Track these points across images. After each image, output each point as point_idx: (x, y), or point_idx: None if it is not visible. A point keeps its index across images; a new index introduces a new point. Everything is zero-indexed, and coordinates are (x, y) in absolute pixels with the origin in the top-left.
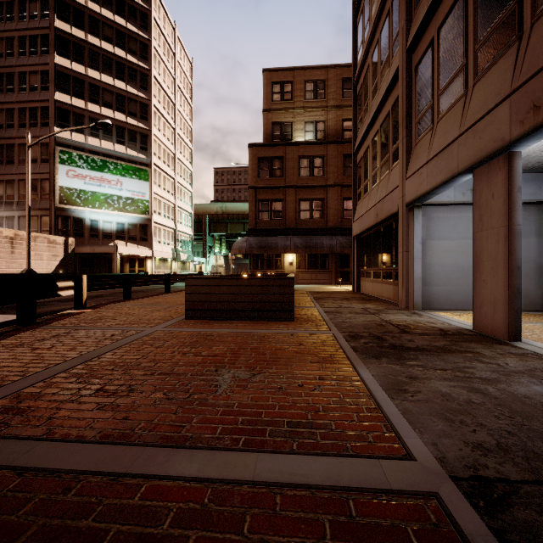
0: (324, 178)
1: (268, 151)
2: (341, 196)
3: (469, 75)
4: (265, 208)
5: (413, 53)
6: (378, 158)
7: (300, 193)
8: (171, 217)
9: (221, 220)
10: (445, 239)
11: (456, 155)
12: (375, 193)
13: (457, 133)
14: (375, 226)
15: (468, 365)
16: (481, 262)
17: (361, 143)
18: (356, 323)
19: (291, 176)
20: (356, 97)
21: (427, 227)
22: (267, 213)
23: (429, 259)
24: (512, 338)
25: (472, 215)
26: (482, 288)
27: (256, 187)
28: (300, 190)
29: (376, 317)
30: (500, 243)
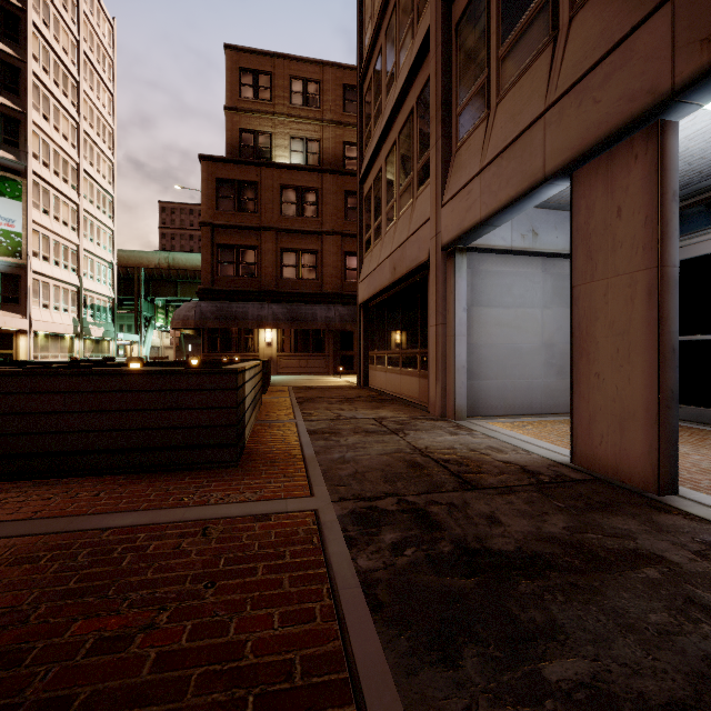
0: (318, 221)
1: (233, 171)
2: (342, 249)
3: (561, 3)
4: (229, 258)
5: (453, 3)
6: (396, 183)
7: (283, 240)
8: (72, 266)
9: (167, 277)
10: (496, 306)
11: (541, 146)
12: (391, 236)
13: (542, 107)
14: (391, 288)
15: (704, 644)
16: (591, 340)
17: (371, 165)
18: (368, 463)
19: (269, 212)
20: (363, 99)
21: (472, 286)
22: (232, 266)
23: (476, 336)
24: (664, 489)
25: (532, 270)
26: (593, 389)
27: (214, 223)
28: (283, 235)
29: (401, 442)
30: (636, 301)
